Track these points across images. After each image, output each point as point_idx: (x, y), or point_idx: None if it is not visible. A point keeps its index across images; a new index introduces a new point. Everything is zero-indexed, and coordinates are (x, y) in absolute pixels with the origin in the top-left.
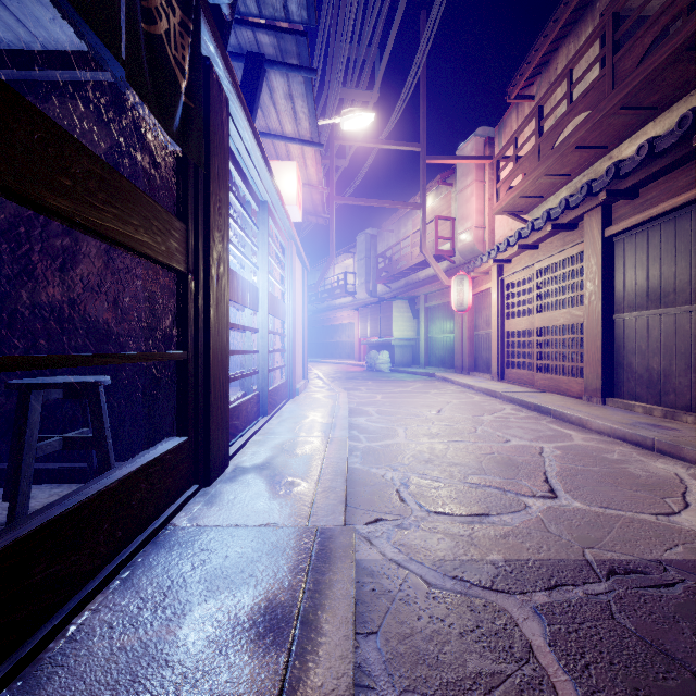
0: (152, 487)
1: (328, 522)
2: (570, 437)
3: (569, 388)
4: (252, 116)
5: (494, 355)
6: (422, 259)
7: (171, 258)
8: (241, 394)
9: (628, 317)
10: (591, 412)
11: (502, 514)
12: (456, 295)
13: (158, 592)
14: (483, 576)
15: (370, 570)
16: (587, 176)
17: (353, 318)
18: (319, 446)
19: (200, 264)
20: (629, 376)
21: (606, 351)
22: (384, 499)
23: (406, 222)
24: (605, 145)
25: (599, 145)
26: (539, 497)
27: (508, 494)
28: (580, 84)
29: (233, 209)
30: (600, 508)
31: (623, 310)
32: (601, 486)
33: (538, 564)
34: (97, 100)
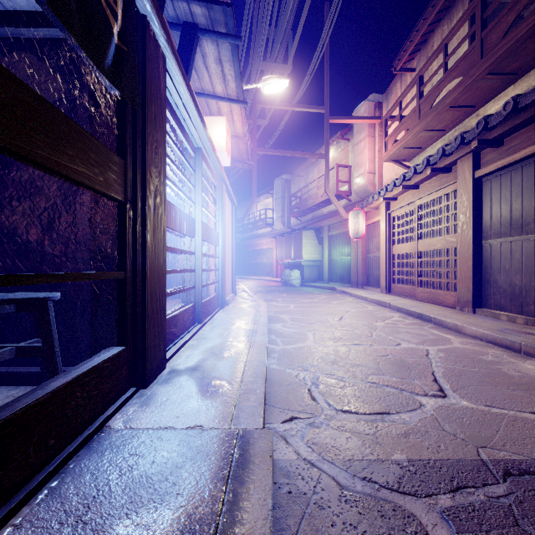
0: (89, 394)
1: (249, 425)
2: (449, 341)
3: (444, 300)
4: (188, 75)
5: (383, 273)
6: (325, 198)
7: (109, 188)
8: (182, 304)
9: (494, 242)
10: (464, 320)
11: (401, 413)
12: (353, 225)
13: (82, 503)
14: (390, 477)
15: (286, 470)
16: (458, 131)
17: (272, 244)
18: (242, 350)
19: (138, 195)
20: (495, 291)
21: (476, 270)
22: (298, 398)
23: (313, 169)
24: (473, 105)
25: (469, 105)
26: (431, 396)
27: (404, 393)
28: (452, 57)
29: (174, 155)
30: (485, 407)
31: (490, 237)
32: (483, 386)
33: (439, 464)
34: (50, 54)
